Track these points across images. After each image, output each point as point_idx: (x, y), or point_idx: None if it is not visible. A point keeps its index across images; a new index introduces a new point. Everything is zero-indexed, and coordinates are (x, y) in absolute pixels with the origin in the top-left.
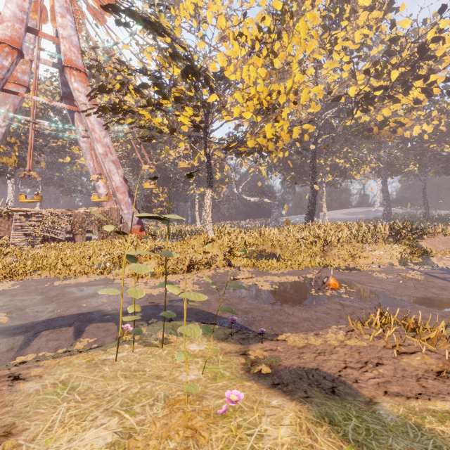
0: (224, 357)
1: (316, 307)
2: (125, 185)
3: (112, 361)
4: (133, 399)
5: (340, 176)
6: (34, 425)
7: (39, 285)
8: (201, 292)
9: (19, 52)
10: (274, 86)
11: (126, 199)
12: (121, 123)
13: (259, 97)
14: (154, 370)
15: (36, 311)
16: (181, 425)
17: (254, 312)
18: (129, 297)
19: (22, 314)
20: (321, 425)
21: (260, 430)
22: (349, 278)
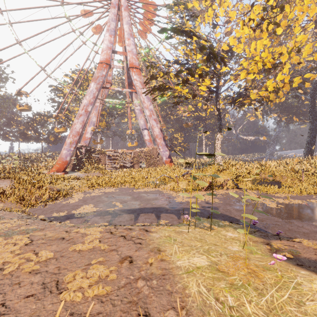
0: (253, 243)
1: None
2: (161, 133)
3: (185, 232)
4: (208, 251)
5: None
6: (168, 250)
7: (127, 191)
8: (221, 203)
9: (109, 65)
10: (276, 49)
11: (161, 142)
12: (163, 96)
13: (263, 61)
14: (211, 241)
15: (132, 203)
16: (244, 267)
17: (267, 221)
18: (176, 202)
19: (127, 204)
20: None
21: (297, 281)
22: None
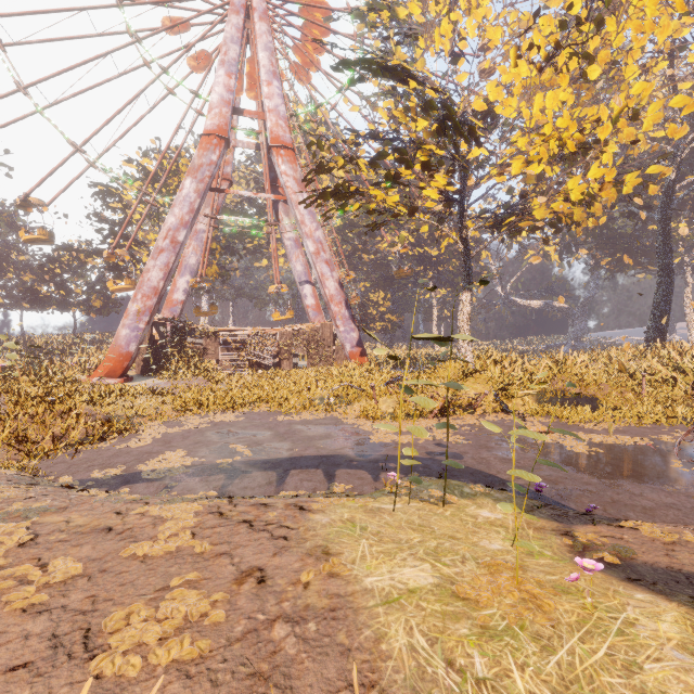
0: (536, 533)
1: (688, 490)
2: (341, 292)
3: (388, 510)
4: (437, 552)
5: None
6: (347, 552)
7: (263, 419)
8: (469, 445)
9: (226, 141)
10: (588, 112)
11: (342, 311)
12: (344, 210)
13: (560, 137)
14: (443, 529)
15: (274, 447)
16: (512, 587)
17: (566, 483)
18: (372, 443)
19: (262, 449)
20: None
21: (627, 617)
22: None
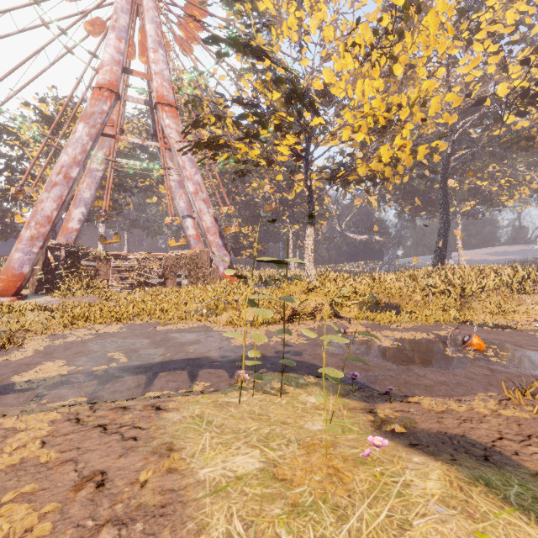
0: (349, 413)
1: (454, 370)
2: (216, 225)
3: (235, 403)
4: (268, 438)
5: (483, 203)
6: (189, 446)
7: (144, 330)
8: (308, 344)
9: (116, 95)
10: (393, 98)
11: (216, 240)
12: (216, 158)
13: (375, 114)
14: (278, 416)
15: (149, 353)
16: (322, 464)
17: (375, 370)
18: (233, 346)
19: (138, 356)
20: (476, 485)
21: (405, 480)
22: (500, 338)
